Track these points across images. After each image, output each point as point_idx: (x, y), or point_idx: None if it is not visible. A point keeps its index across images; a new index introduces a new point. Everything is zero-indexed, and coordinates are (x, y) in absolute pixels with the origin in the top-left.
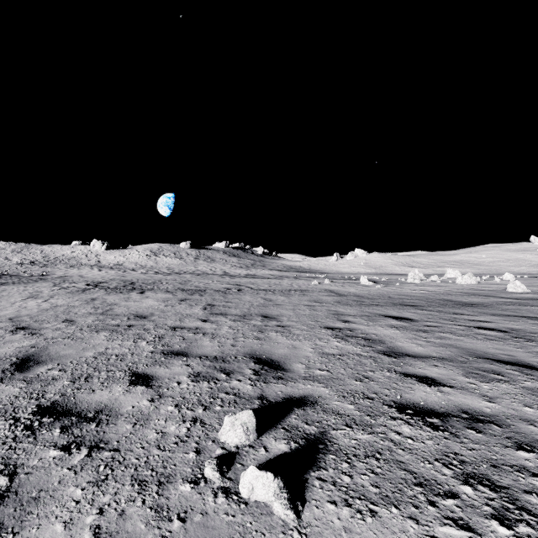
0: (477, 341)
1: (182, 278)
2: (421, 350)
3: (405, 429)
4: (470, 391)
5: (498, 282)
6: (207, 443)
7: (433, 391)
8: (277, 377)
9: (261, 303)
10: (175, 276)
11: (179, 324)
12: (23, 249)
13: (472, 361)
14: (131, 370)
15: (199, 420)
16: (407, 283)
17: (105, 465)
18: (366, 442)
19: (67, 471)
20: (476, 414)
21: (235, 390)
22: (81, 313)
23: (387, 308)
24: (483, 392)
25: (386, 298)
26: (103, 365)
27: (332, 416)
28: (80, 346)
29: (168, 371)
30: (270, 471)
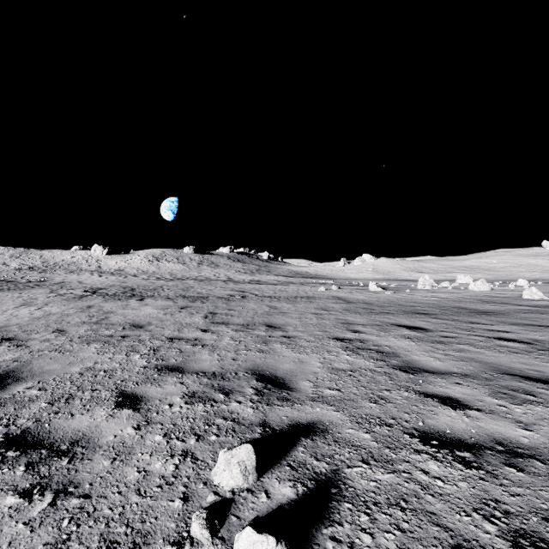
0: (499, 354)
1: (185, 284)
2: (440, 364)
3: (432, 467)
4: (501, 415)
5: (512, 288)
6: (197, 486)
7: (459, 415)
8: (282, 398)
9: (266, 311)
10: (177, 282)
11: (177, 334)
12: (21, 254)
13: (497, 377)
14: (119, 389)
15: (190, 454)
16: (417, 290)
17: (70, 518)
18: (388, 485)
19: (22, 527)
20: (512, 446)
21: (234, 414)
22: (74, 323)
23: (398, 316)
24: (517, 417)
25: (397, 306)
26: (89, 383)
27: (345, 449)
28: (66, 360)
29: (160, 391)
30: (271, 532)
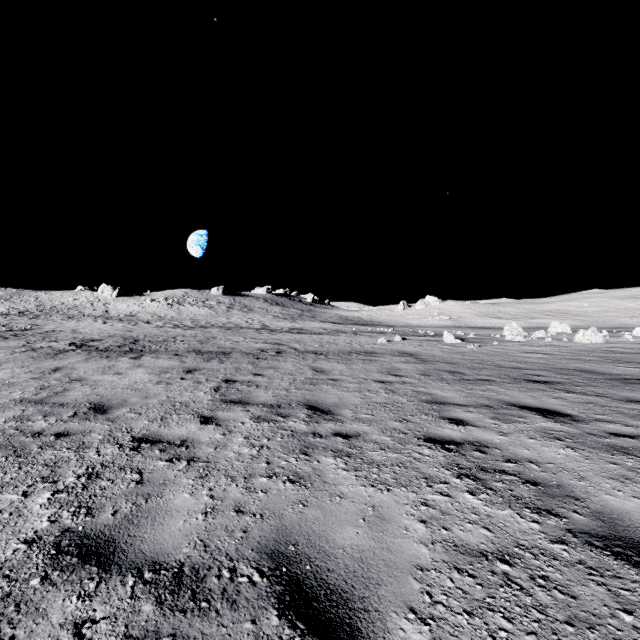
0: None
1: (206, 334)
2: None
3: None
4: None
5: (632, 339)
6: None
7: None
8: None
9: (309, 378)
10: (197, 331)
11: (155, 429)
12: (13, 296)
13: None
14: None
15: None
16: (507, 341)
17: None
18: None
19: None
20: None
21: None
22: (6, 401)
23: (507, 387)
24: None
25: (494, 368)
26: None
27: None
28: None
29: None
30: None
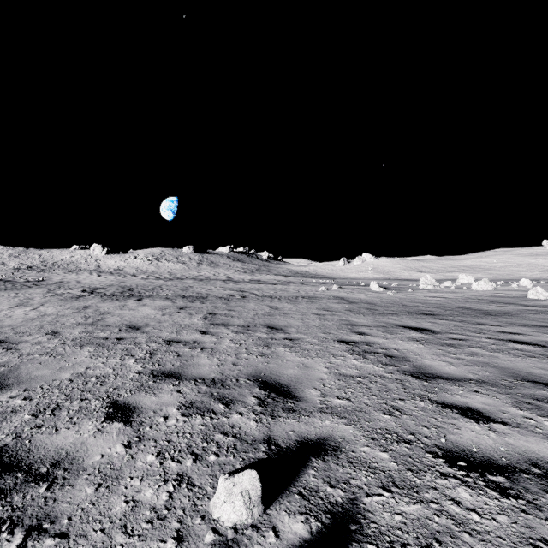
0: (515, 359)
1: (184, 284)
2: (454, 370)
3: (464, 495)
4: (530, 430)
5: (516, 288)
6: (193, 521)
7: (484, 430)
8: (288, 409)
9: (267, 312)
10: (176, 282)
11: (175, 336)
12: (20, 253)
13: (517, 385)
14: (110, 398)
15: (186, 479)
16: (419, 289)
17: None
18: (416, 519)
19: None
20: None
21: (235, 429)
22: (69, 324)
23: (403, 317)
24: (547, 432)
25: (400, 306)
26: (78, 391)
27: (362, 471)
28: (57, 365)
29: (155, 401)
30: None
